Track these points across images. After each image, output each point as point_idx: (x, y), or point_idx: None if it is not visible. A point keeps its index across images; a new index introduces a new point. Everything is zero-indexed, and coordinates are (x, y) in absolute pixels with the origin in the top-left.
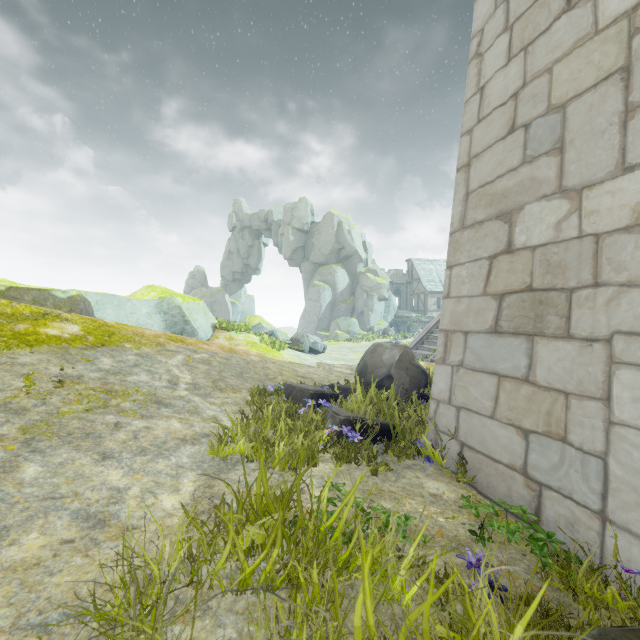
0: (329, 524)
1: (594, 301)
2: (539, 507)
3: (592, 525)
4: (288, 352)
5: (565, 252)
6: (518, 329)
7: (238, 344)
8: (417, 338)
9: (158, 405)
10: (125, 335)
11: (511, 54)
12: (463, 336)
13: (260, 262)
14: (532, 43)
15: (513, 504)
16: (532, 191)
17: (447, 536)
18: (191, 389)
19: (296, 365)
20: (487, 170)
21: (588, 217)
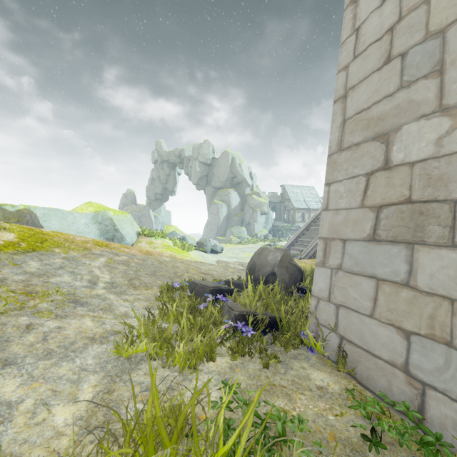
0: (225, 450)
1: None
2: (423, 405)
3: None
4: (195, 252)
5: (447, 166)
6: (397, 238)
7: (156, 247)
8: (289, 242)
9: (74, 304)
10: (56, 241)
11: None
12: (341, 243)
13: (175, 186)
14: None
15: (394, 398)
16: (410, 112)
17: (340, 439)
18: (108, 288)
19: (200, 263)
20: (363, 98)
21: None
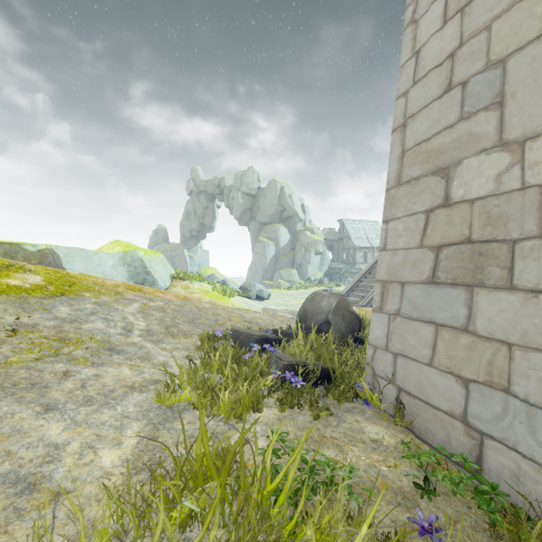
0: (273, 487)
1: (539, 252)
2: (480, 456)
3: (540, 479)
4: (237, 299)
5: (507, 204)
6: (456, 280)
7: (193, 292)
8: (348, 286)
9: (110, 352)
10: (85, 285)
11: (447, 17)
12: (400, 286)
13: (214, 221)
14: (469, 4)
15: (452, 451)
16: (470, 146)
17: (391, 488)
18: (144, 335)
19: (244, 311)
20: (423, 129)
21: (532, 168)
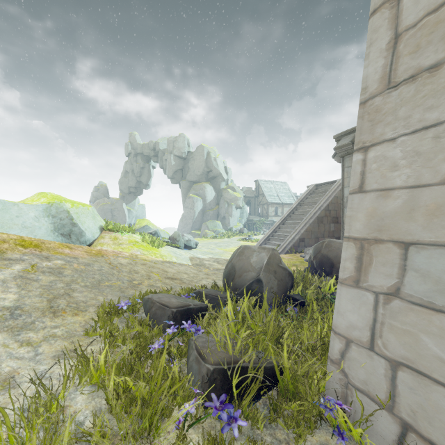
0: None
1: None
2: None
3: None
4: (166, 249)
5: None
6: None
7: (121, 243)
8: (265, 236)
9: None
10: None
11: None
12: (398, 249)
13: (150, 180)
14: None
15: None
16: None
17: None
18: (2, 319)
19: (168, 264)
20: None
21: None
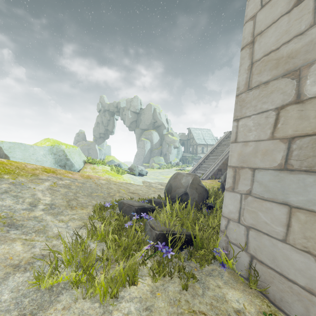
0: None
1: None
2: None
3: None
4: (126, 175)
5: None
6: (313, 167)
7: (98, 171)
8: (194, 167)
9: (9, 228)
10: (8, 169)
11: None
12: (251, 171)
13: (114, 128)
14: None
15: None
16: None
17: None
18: (47, 209)
19: (129, 185)
20: (272, 41)
21: None
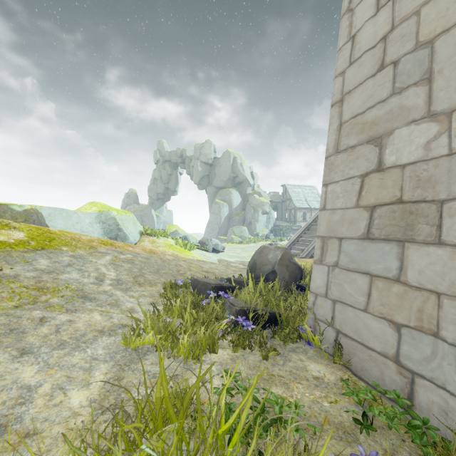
0: (227, 427)
1: None
2: (412, 393)
3: None
4: (196, 252)
5: (435, 168)
6: (389, 236)
7: (159, 246)
8: (290, 241)
9: (83, 299)
10: (64, 240)
11: (380, 5)
12: (338, 241)
13: (177, 186)
14: None
15: (386, 387)
16: (401, 117)
17: (333, 423)
18: (114, 284)
19: (202, 262)
20: (358, 103)
21: None
